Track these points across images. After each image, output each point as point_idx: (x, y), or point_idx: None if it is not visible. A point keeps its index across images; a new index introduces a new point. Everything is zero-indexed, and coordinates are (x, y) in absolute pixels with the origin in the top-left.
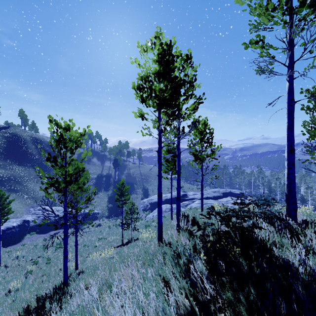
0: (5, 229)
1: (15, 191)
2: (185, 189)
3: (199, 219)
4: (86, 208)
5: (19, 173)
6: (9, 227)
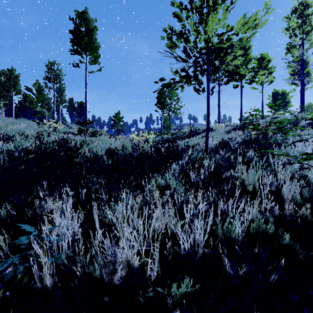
0: None
1: None
2: None
3: None
4: None
5: None
6: None
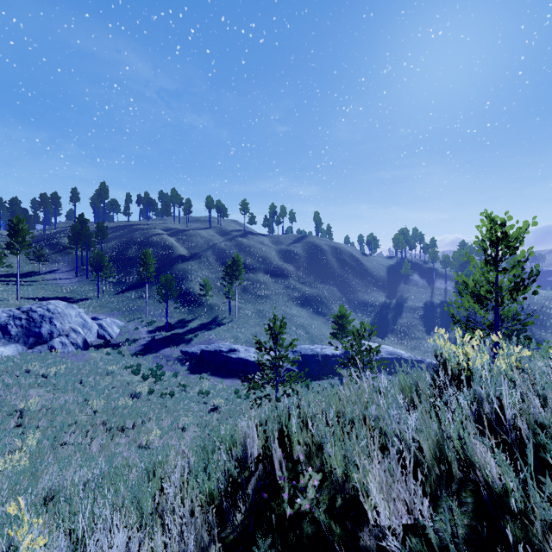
0: (331, 356)
1: (322, 315)
2: None
3: None
4: (528, 327)
5: (324, 293)
6: (334, 354)
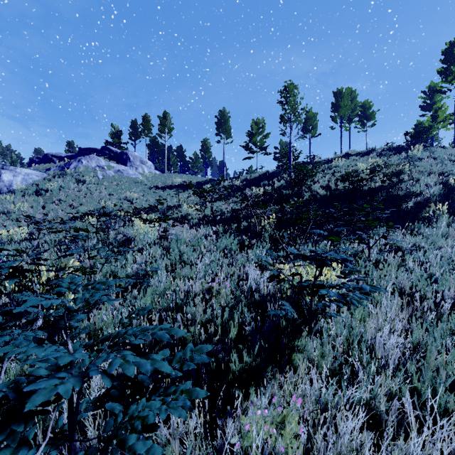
0: None
1: None
2: None
3: None
4: None
5: None
6: None
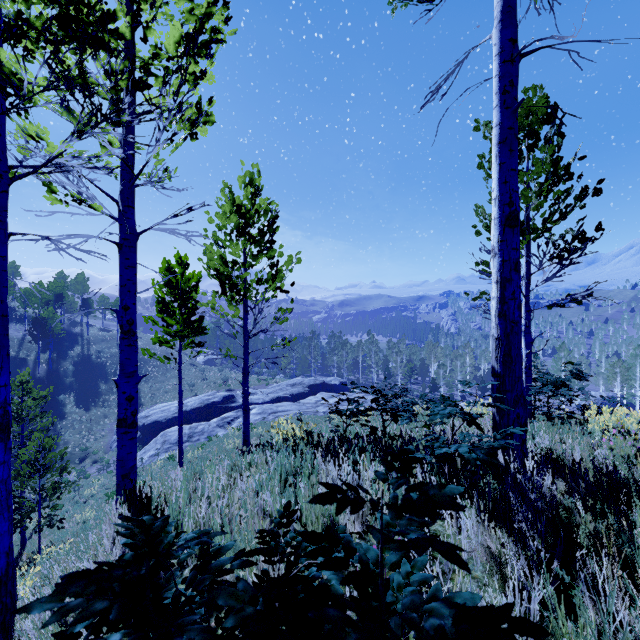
0: None
1: None
2: (233, 385)
3: (189, 516)
4: None
5: None
6: None
